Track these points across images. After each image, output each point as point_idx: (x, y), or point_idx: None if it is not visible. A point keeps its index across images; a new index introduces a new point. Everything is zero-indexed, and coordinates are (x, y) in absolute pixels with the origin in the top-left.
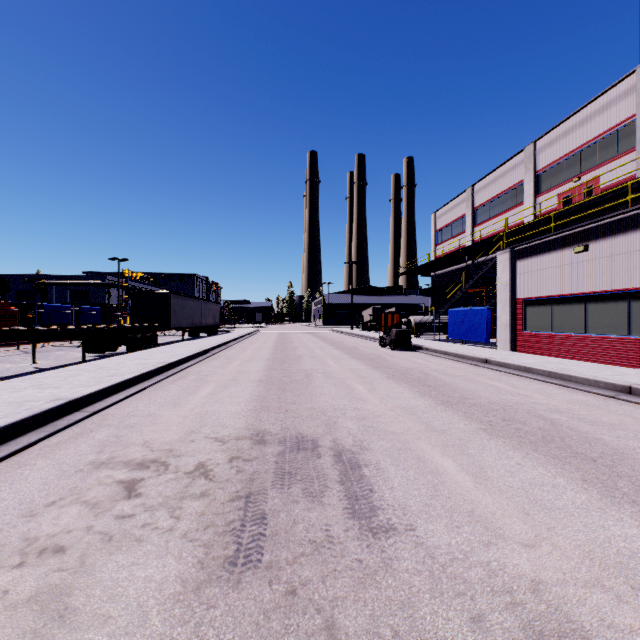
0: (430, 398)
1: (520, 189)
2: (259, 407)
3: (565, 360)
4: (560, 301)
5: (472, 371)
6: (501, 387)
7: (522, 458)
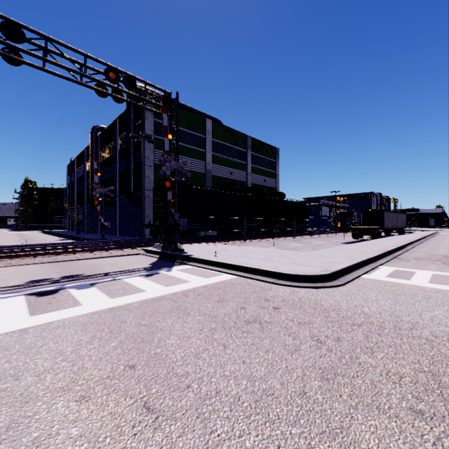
0: None
1: None
2: None
3: None
4: None
5: None
6: None
7: None
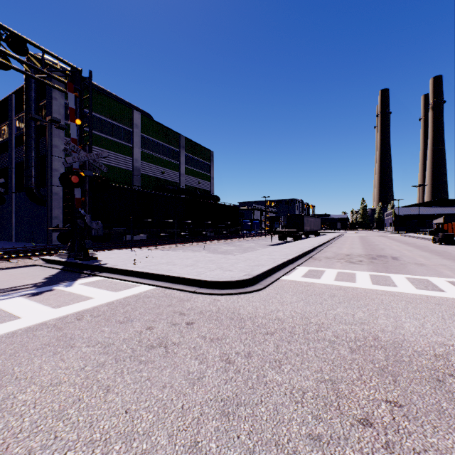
0: (434, 254)
1: None
2: (366, 252)
3: None
4: None
5: None
6: None
7: (445, 260)
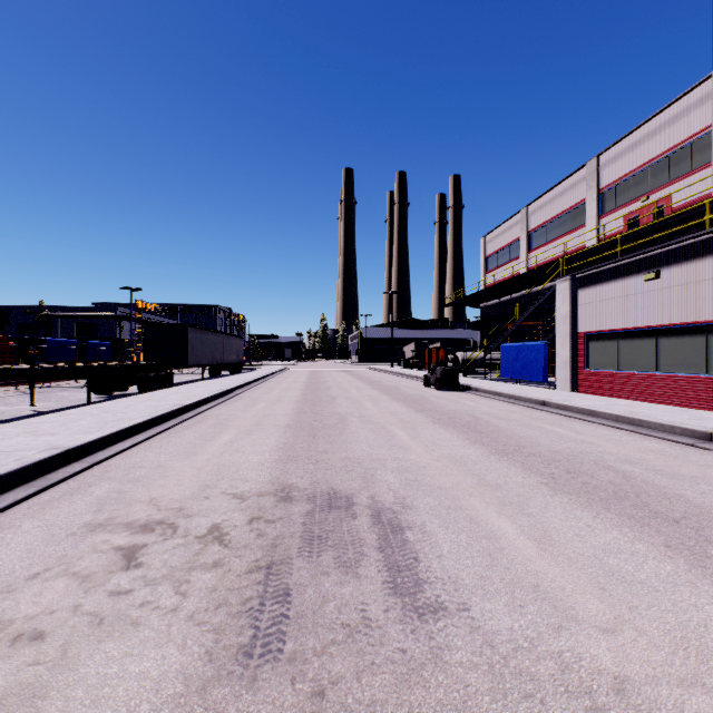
0: (482, 446)
1: (581, 210)
2: (286, 457)
3: (634, 402)
4: (628, 335)
5: (529, 415)
6: (563, 433)
7: (592, 519)
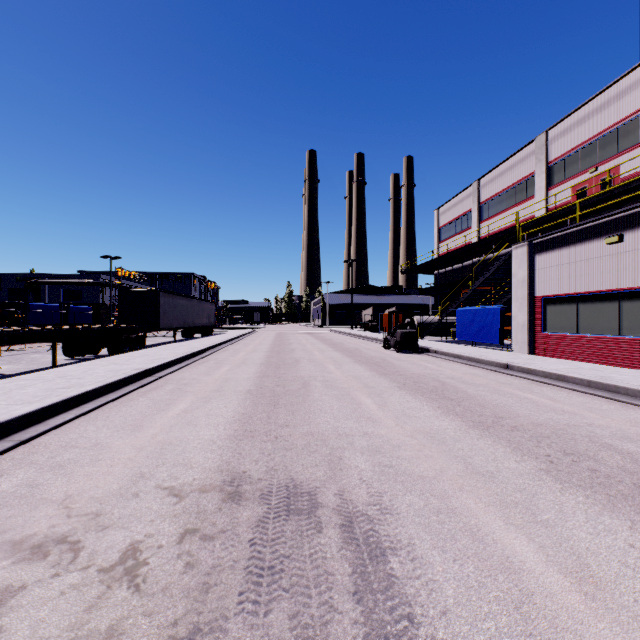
0: (457, 417)
1: (530, 182)
2: (241, 432)
3: (597, 365)
4: (588, 299)
5: (494, 379)
6: (537, 401)
7: (630, 532)
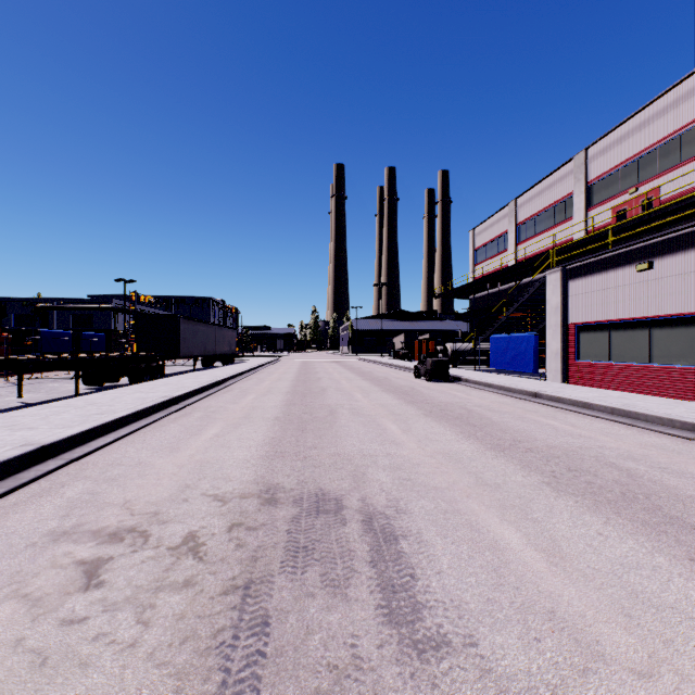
0: (477, 441)
1: (569, 202)
2: (273, 453)
3: (627, 394)
4: (620, 326)
5: (521, 407)
6: (558, 427)
7: (603, 525)
